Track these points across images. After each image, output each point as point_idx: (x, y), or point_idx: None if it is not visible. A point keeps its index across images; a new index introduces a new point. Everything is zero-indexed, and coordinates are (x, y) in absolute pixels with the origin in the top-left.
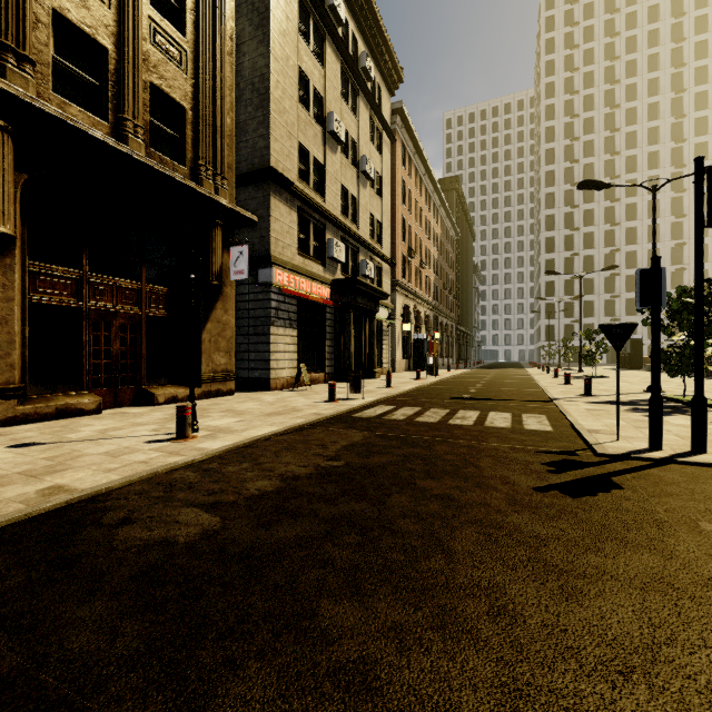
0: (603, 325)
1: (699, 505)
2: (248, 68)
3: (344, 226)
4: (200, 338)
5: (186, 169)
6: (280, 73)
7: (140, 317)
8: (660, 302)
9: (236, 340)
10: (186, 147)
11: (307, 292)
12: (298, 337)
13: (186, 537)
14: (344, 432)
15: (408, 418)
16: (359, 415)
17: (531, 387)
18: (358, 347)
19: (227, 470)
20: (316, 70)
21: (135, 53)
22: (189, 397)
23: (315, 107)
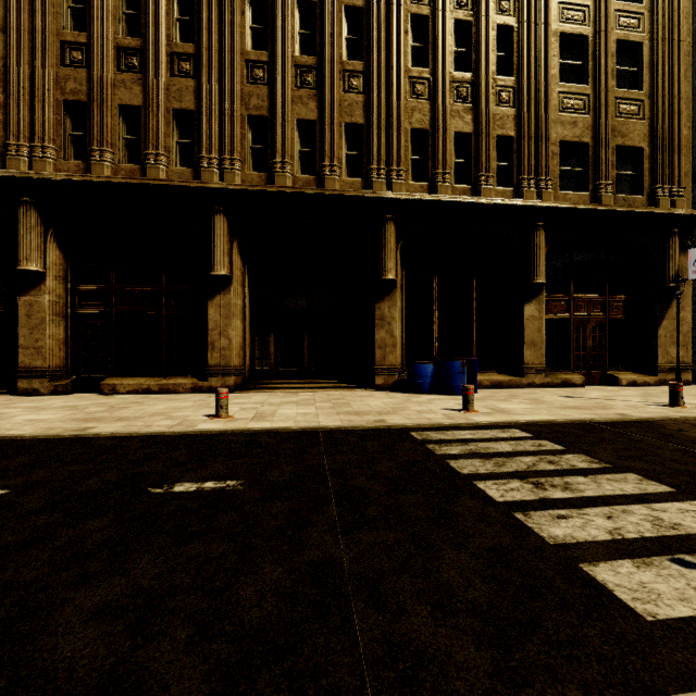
0: None
1: None
2: None
3: None
4: (656, 334)
5: (643, 197)
6: None
7: (605, 321)
8: None
9: None
10: (643, 179)
11: None
12: None
13: None
14: None
15: None
16: None
17: None
18: None
19: None
20: None
21: (605, 134)
22: (675, 379)
23: None
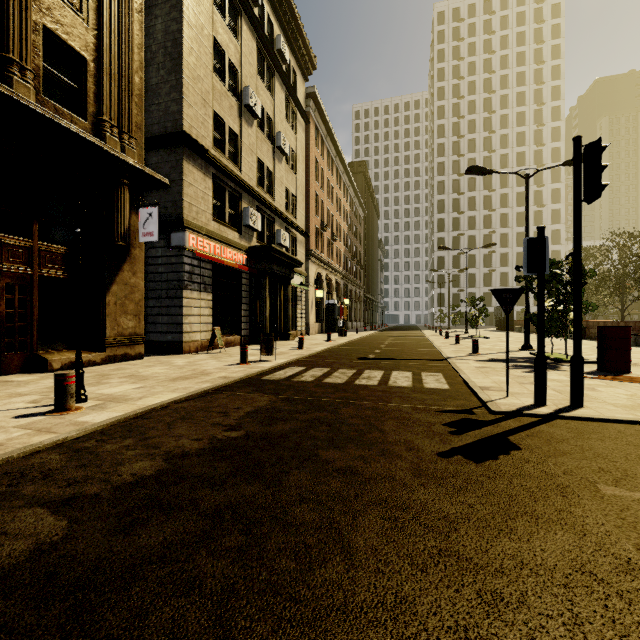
0: (495, 290)
1: (592, 464)
2: (160, 31)
3: (260, 196)
4: (104, 301)
5: (87, 123)
6: (194, 41)
7: (32, 277)
8: (544, 268)
9: (148, 304)
10: (87, 100)
11: (222, 257)
12: (213, 301)
13: (5, 559)
14: (250, 396)
15: (317, 380)
16: (269, 377)
17: (427, 347)
18: (274, 311)
19: (104, 448)
20: (232, 44)
21: None
22: (75, 364)
23: (231, 80)
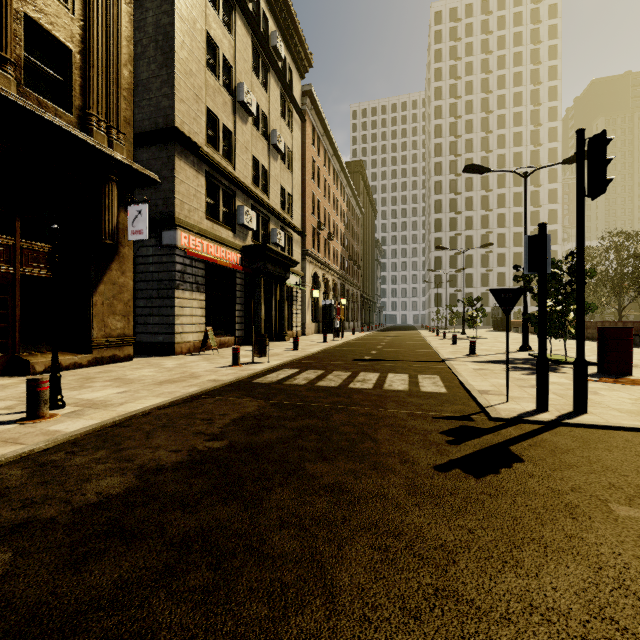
0: (494, 290)
1: (601, 479)
2: (151, 24)
3: (254, 195)
4: (91, 301)
5: (72, 117)
6: (186, 35)
7: (13, 276)
8: (546, 267)
9: (138, 304)
10: (72, 93)
11: (216, 256)
12: (206, 301)
13: None
14: (238, 401)
15: (310, 383)
16: (260, 380)
17: (424, 348)
18: (269, 311)
19: (72, 462)
20: (226, 39)
21: None
22: (51, 368)
23: (225, 75)
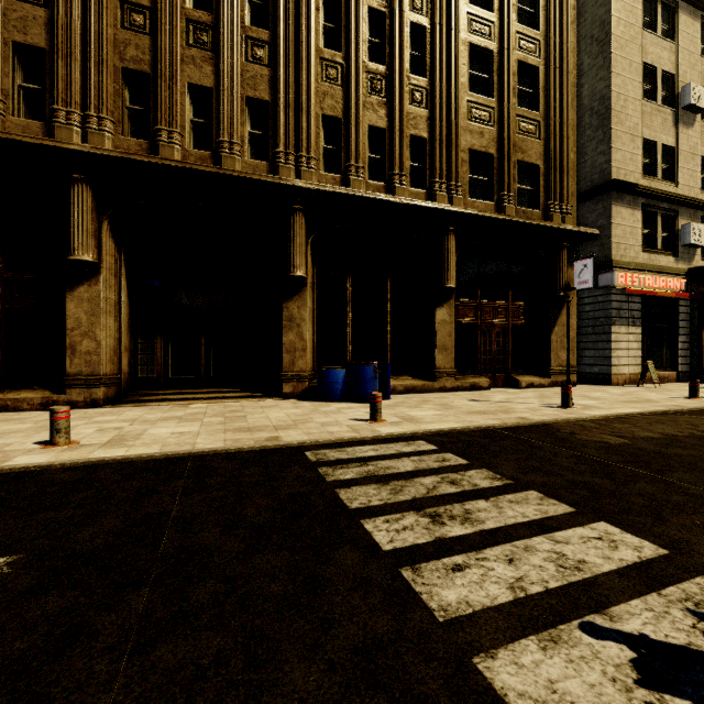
0: None
1: None
2: (586, 96)
3: None
4: (549, 339)
5: (539, 212)
6: (622, 85)
7: (508, 326)
8: None
9: None
10: (539, 195)
11: (653, 287)
12: (641, 334)
13: (614, 443)
14: None
15: None
16: None
17: None
18: None
19: (614, 425)
20: (664, 52)
21: (508, 147)
22: (566, 382)
23: (662, 90)
